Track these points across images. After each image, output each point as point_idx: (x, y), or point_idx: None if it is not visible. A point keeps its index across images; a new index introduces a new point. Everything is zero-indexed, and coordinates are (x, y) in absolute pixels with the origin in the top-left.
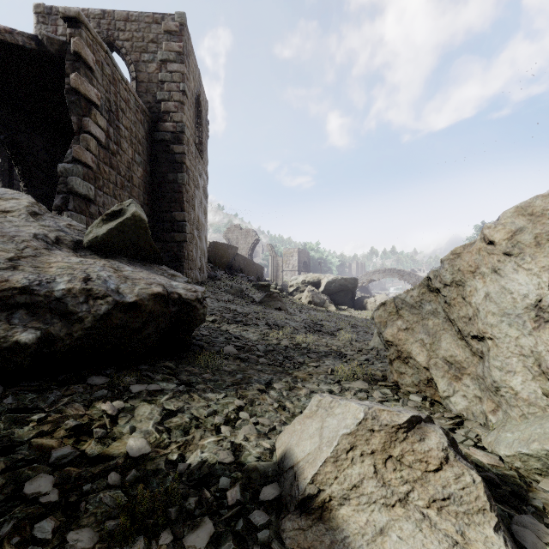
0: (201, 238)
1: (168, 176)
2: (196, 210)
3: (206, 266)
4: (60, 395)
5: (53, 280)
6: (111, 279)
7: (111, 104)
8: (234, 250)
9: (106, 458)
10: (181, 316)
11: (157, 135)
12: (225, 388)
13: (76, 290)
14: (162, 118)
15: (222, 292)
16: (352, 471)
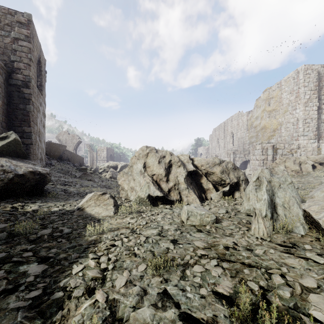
0: (41, 141)
1: (19, 105)
2: (38, 125)
3: (44, 157)
4: None
5: None
6: (11, 166)
7: None
8: (64, 148)
9: (26, 211)
10: (40, 179)
11: (11, 81)
12: (60, 201)
13: None
14: (15, 71)
15: (56, 172)
16: (90, 203)
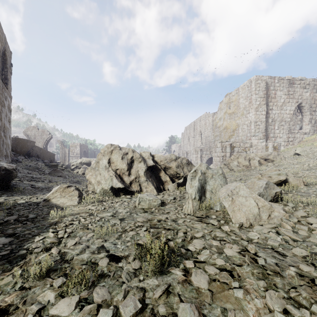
0: (6, 136)
1: None
2: (3, 120)
3: (10, 154)
4: None
5: None
6: None
7: None
8: (32, 143)
9: None
10: (6, 175)
11: None
12: (27, 195)
13: None
14: None
15: (23, 169)
16: (56, 194)
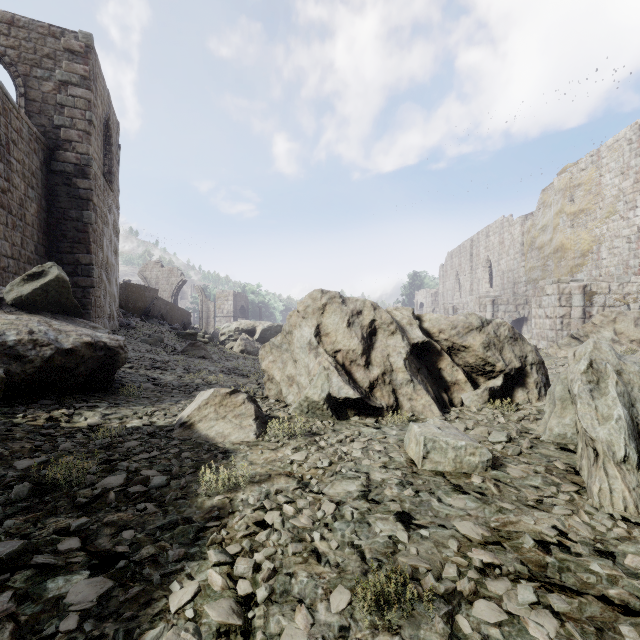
0: (110, 281)
1: (70, 212)
2: (105, 250)
3: (117, 313)
4: (25, 408)
5: (4, 333)
6: (50, 332)
7: (1, 137)
8: (153, 293)
9: (76, 427)
10: (106, 359)
11: (55, 165)
12: (145, 405)
13: (25, 340)
14: (62, 147)
15: (138, 342)
16: (205, 411)
